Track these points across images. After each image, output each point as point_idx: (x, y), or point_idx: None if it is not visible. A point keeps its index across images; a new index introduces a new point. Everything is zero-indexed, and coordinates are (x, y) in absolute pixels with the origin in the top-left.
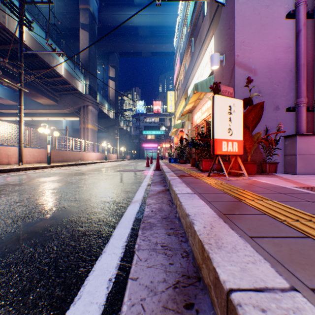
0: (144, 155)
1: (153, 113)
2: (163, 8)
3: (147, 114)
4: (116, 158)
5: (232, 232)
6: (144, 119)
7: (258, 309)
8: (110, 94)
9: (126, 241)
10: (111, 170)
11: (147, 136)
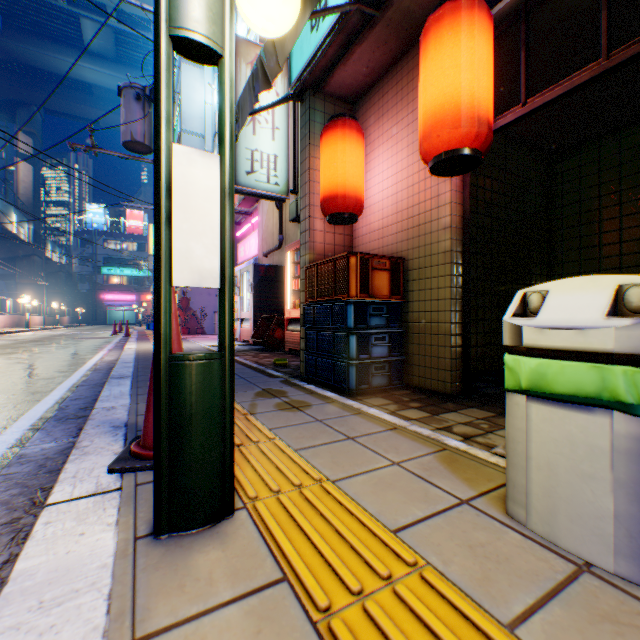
0: (106, 317)
1: (128, 234)
2: (145, 74)
3: (114, 235)
4: (42, 324)
5: (137, 340)
6: (106, 244)
7: (131, 341)
8: (21, 190)
9: (111, 347)
10: (70, 338)
11: (114, 277)
